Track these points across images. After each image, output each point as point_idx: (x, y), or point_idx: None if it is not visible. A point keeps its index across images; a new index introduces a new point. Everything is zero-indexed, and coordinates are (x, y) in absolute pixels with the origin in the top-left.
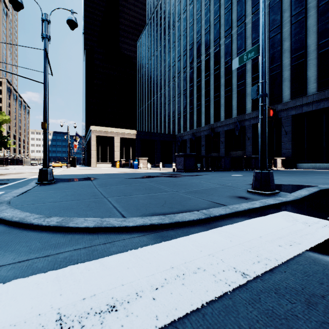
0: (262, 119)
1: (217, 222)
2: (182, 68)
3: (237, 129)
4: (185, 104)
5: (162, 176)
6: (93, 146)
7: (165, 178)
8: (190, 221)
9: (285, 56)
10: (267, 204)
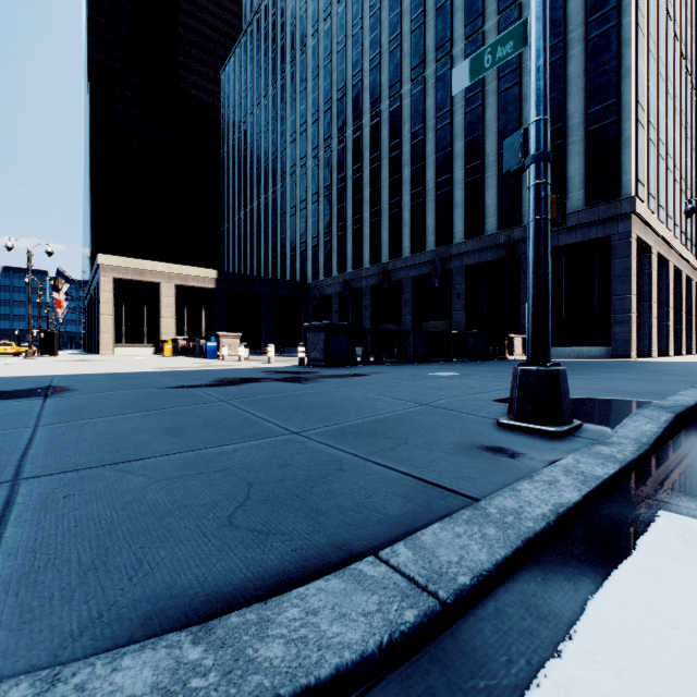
0: (538, 224)
1: (475, 633)
2: (323, 139)
3: (437, 274)
4: (328, 217)
5: (268, 379)
6: (105, 305)
7: (276, 384)
8: (345, 673)
9: None
10: (595, 481)
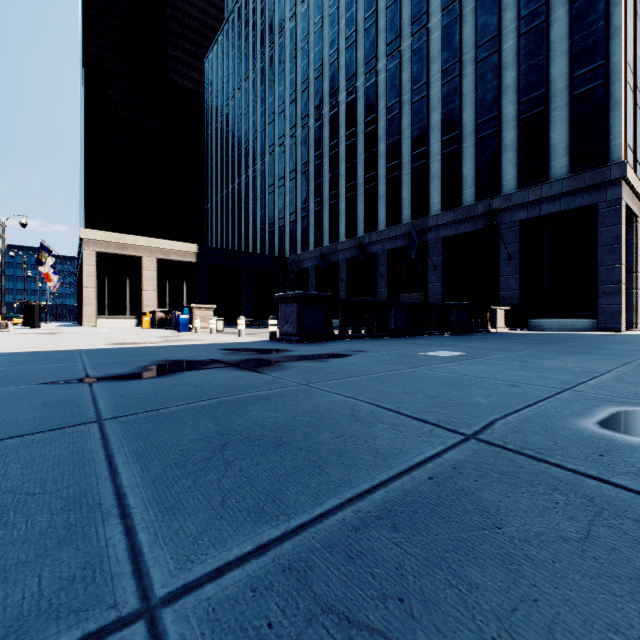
0: None
1: None
2: (300, 118)
3: (414, 246)
4: (305, 193)
5: (217, 364)
6: (88, 278)
7: (221, 374)
8: None
9: (506, 100)
10: None
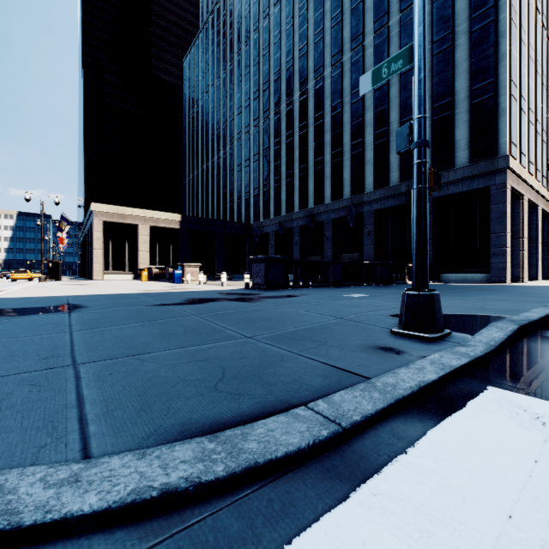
0: (419, 190)
1: (361, 444)
2: (262, 112)
3: (352, 217)
4: (267, 172)
5: (224, 299)
6: (96, 241)
7: (230, 303)
8: (290, 455)
9: None
10: (449, 369)
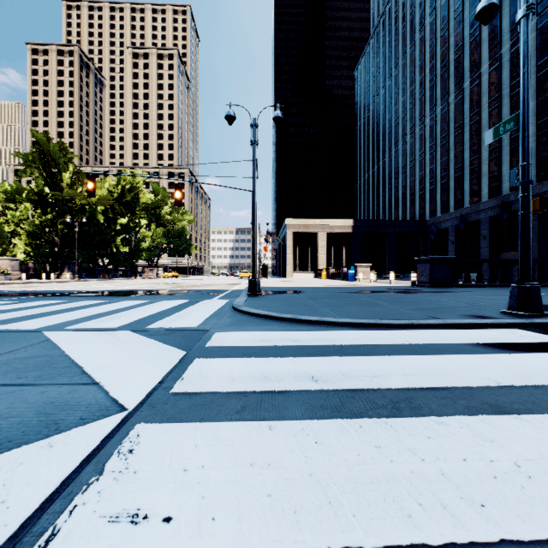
0: (522, 215)
1: (421, 328)
2: (439, 98)
3: None
4: (445, 162)
5: (387, 292)
6: (288, 248)
7: (391, 293)
8: (393, 324)
9: None
10: (500, 322)
